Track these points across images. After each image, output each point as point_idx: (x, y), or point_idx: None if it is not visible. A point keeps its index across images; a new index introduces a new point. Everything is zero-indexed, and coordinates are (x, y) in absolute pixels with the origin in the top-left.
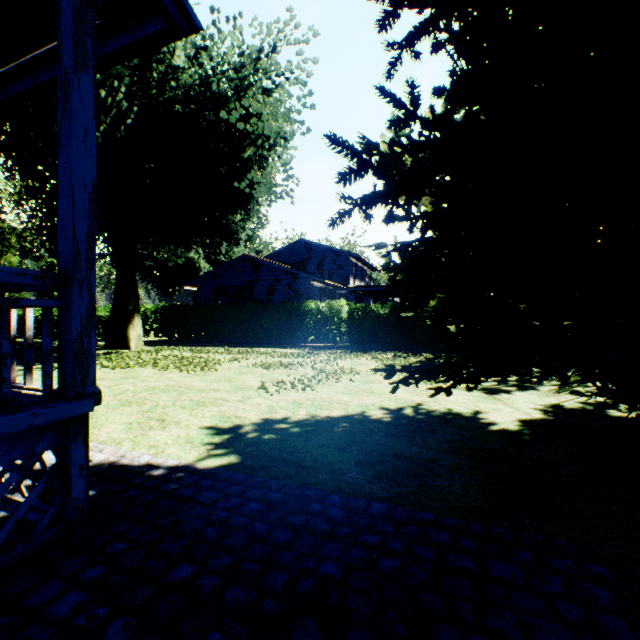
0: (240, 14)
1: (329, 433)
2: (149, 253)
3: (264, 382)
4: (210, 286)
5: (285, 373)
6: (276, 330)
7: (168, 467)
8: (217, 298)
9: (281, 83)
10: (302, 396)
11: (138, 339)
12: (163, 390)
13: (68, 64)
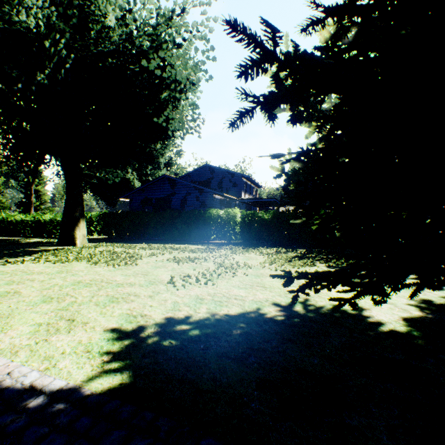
0: None
1: (228, 337)
2: (93, 173)
3: (173, 277)
4: (139, 198)
5: (192, 267)
6: (187, 231)
7: (50, 393)
8: (144, 207)
9: (189, 38)
10: (204, 291)
11: (83, 238)
12: (86, 285)
13: None
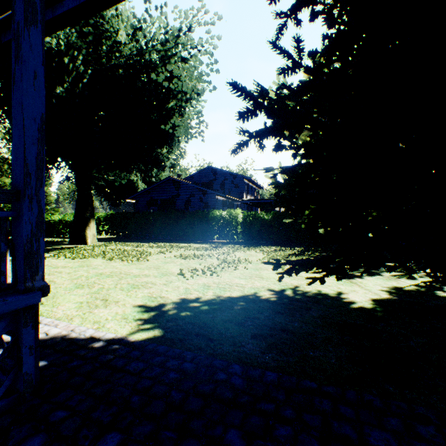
0: (165, 4)
1: (230, 310)
2: (101, 176)
3: (182, 269)
4: (145, 199)
5: (197, 262)
6: (191, 230)
7: (106, 340)
8: (149, 208)
9: (195, 53)
10: (210, 280)
11: (93, 237)
12: (108, 276)
13: (20, 19)
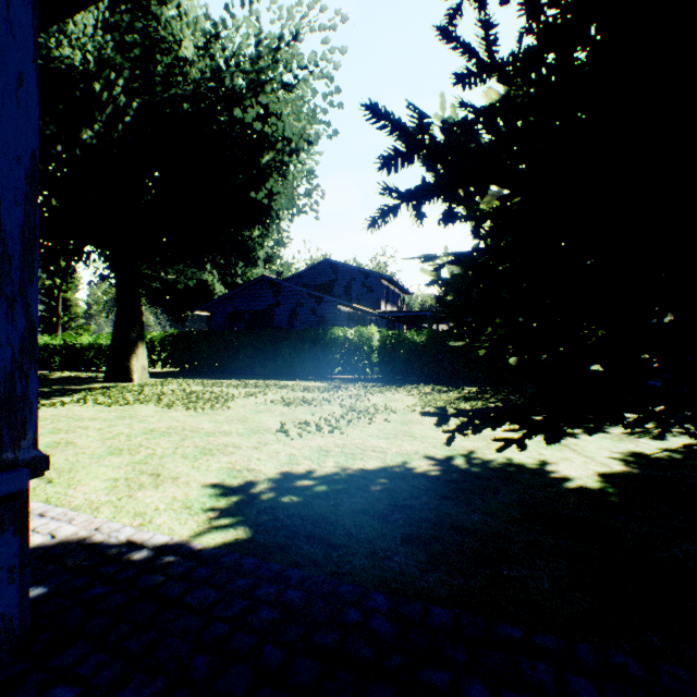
0: None
1: (365, 493)
2: (156, 274)
3: (284, 423)
4: (225, 311)
5: (309, 411)
6: (298, 360)
7: (154, 547)
8: (232, 324)
9: (304, 76)
10: (329, 441)
11: (142, 371)
12: (163, 433)
13: None
